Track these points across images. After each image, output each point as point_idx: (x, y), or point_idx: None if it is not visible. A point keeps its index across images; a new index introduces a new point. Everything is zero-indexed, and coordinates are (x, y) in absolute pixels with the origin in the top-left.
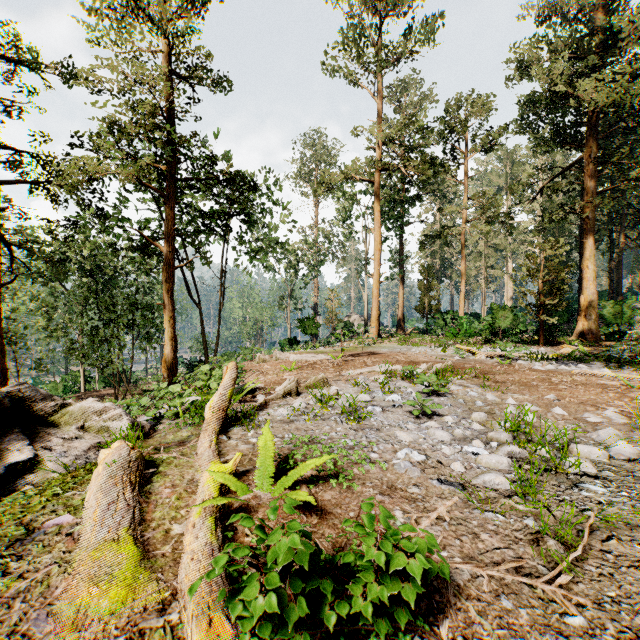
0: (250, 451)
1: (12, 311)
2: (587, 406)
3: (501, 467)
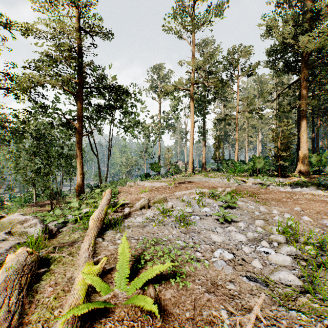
0: (115, 251)
1: None
2: (321, 215)
3: (286, 264)
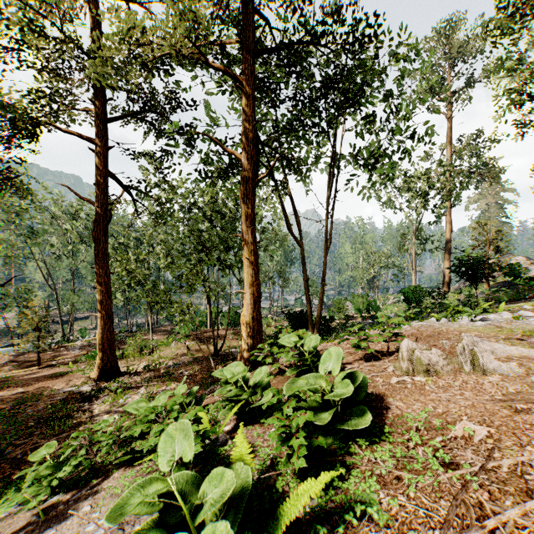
0: None
1: (139, 253)
2: None
3: None
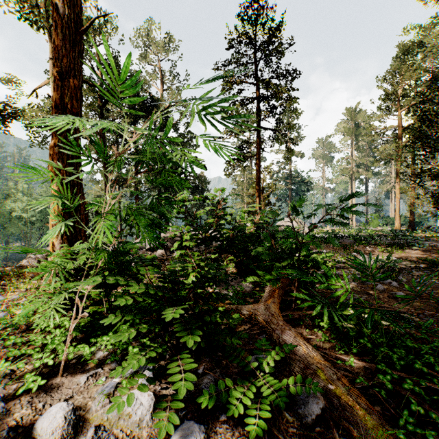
0: None
1: None
2: None
3: None
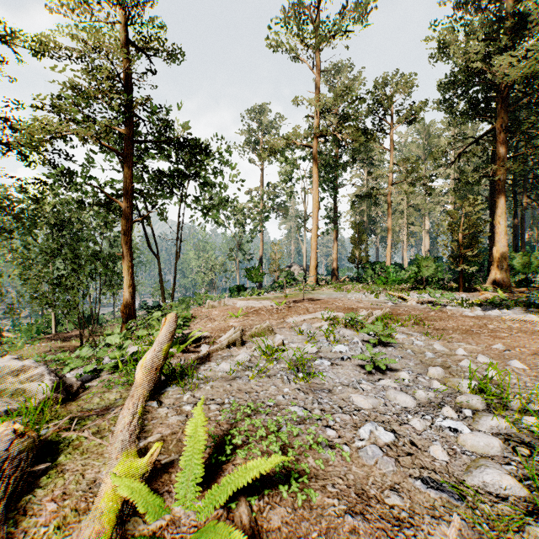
0: (181, 426)
1: None
2: None
3: (492, 452)
